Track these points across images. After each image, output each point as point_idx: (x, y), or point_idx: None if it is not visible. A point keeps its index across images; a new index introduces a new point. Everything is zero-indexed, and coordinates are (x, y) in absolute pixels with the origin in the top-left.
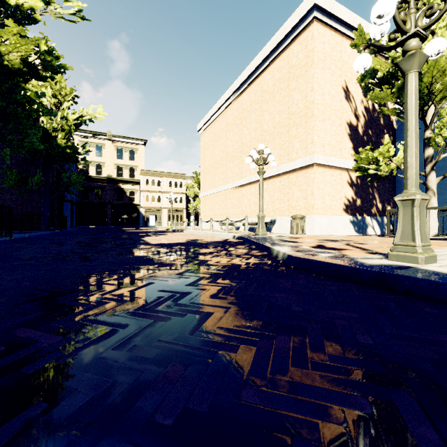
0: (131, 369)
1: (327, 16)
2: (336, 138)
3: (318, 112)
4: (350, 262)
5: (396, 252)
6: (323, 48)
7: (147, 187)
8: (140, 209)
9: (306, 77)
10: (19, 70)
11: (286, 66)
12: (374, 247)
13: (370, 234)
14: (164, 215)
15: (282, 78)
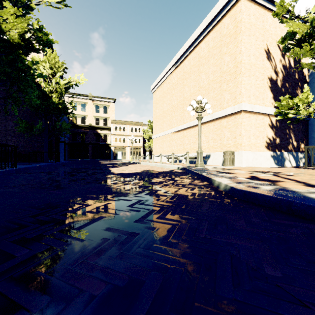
0: None
1: None
2: (259, 90)
3: (245, 70)
4: (301, 197)
5: None
6: (249, 19)
7: (115, 132)
8: (111, 148)
9: (235, 43)
10: (18, 44)
11: (219, 36)
12: (305, 179)
13: (287, 166)
14: (127, 151)
15: (215, 46)
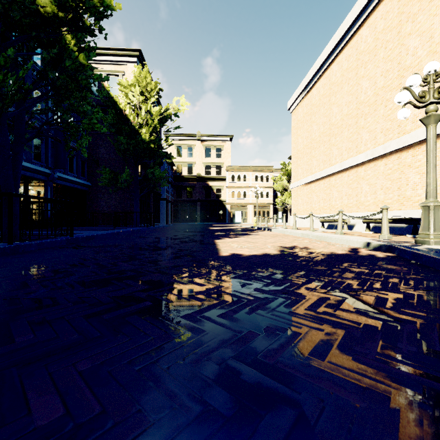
0: None
1: None
2: None
3: None
4: None
5: None
6: None
7: (232, 183)
8: (226, 206)
9: None
10: (55, 18)
11: None
12: None
13: None
14: (250, 211)
15: None
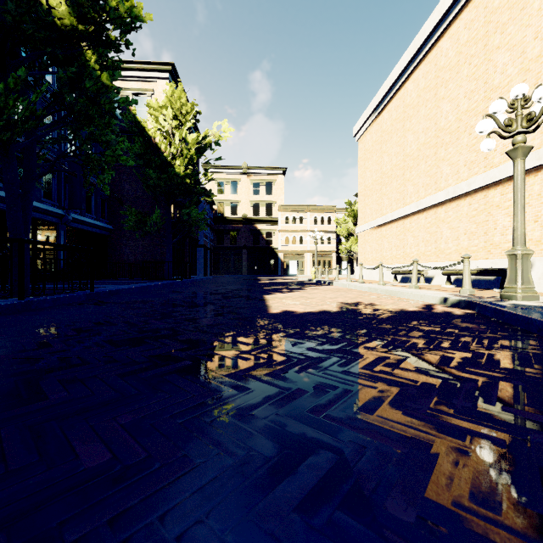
0: None
1: None
2: None
3: None
4: None
5: None
6: None
7: (286, 226)
8: (278, 254)
9: None
10: (74, 31)
11: None
12: None
13: None
14: (307, 261)
15: None
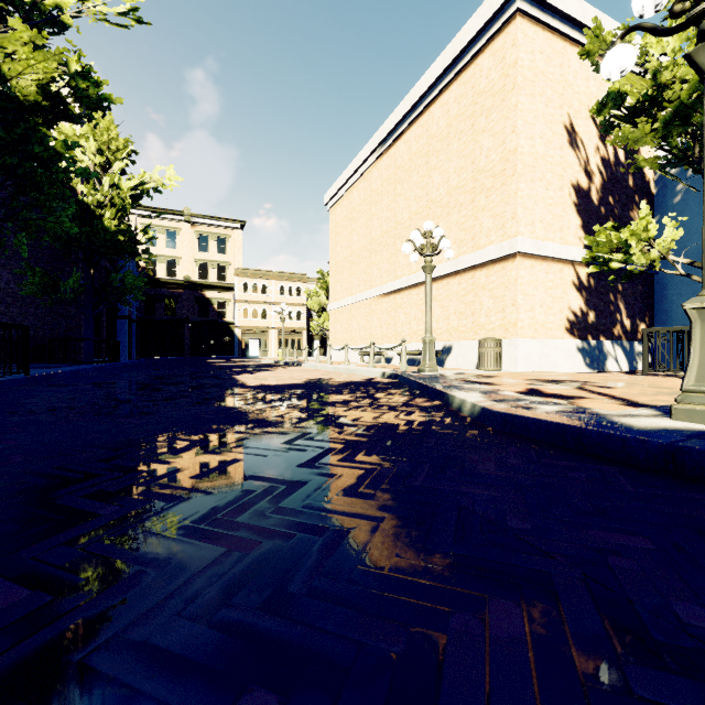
0: (151, 701)
1: (538, 7)
2: (553, 210)
3: (523, 168)
4: (602, 423)
5: (688, 405)
6: (531, 61)
7: (245, 295)
8: (234, 331)
9: (503, 110)
10: (36, 105)
11: (470, 94)
12: (631, 394)
13: (611, 370)
14: (272, 339)
15: (462, 114)
